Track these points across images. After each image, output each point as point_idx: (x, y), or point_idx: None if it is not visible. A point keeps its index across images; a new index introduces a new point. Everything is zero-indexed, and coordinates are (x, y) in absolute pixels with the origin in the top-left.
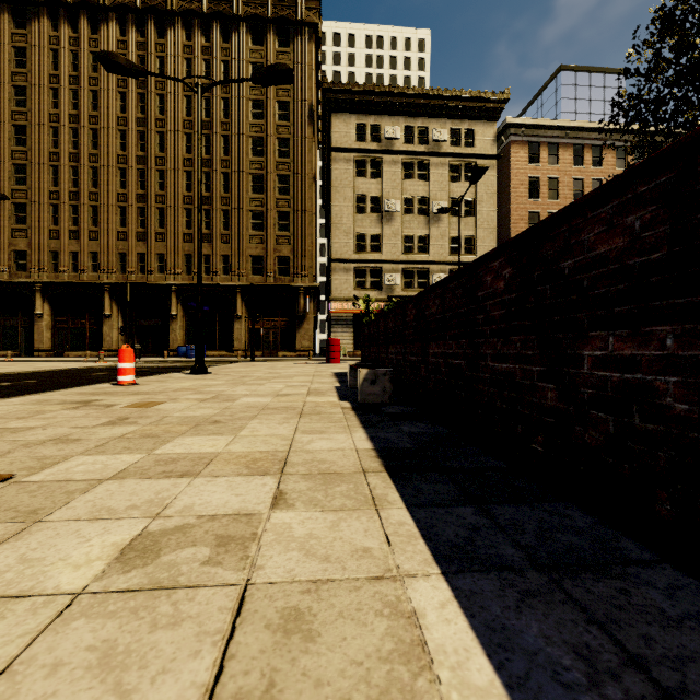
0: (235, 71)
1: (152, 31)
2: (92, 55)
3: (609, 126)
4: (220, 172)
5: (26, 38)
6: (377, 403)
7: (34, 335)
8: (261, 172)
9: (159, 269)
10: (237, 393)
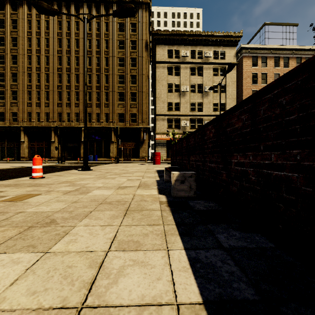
0: (111, 27)
1: (73, 9)
2: (46, 22)
3: (293, 47)
4: (104, 74)
5: (17, 15)
6: (185, 196)
7: (20, 150)
8: (123, 74)
9: (76, 120)
10: (95, 185)
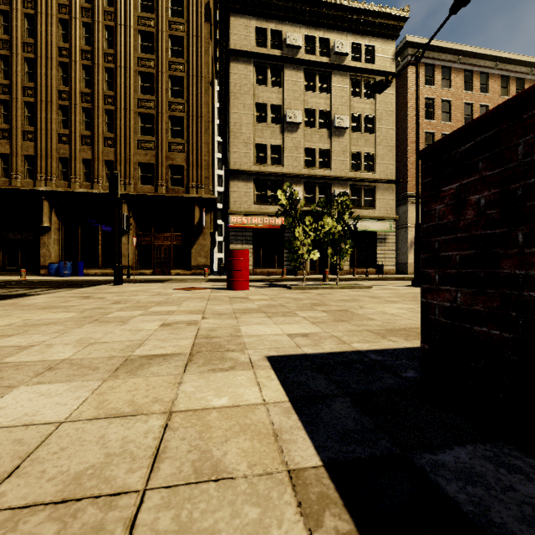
0: None
1: None
2: None
3: (497, 54)
4: (103, 66)
5: None
6: None
7: None
8: (152, 70)
9: (27, 173)
10: None
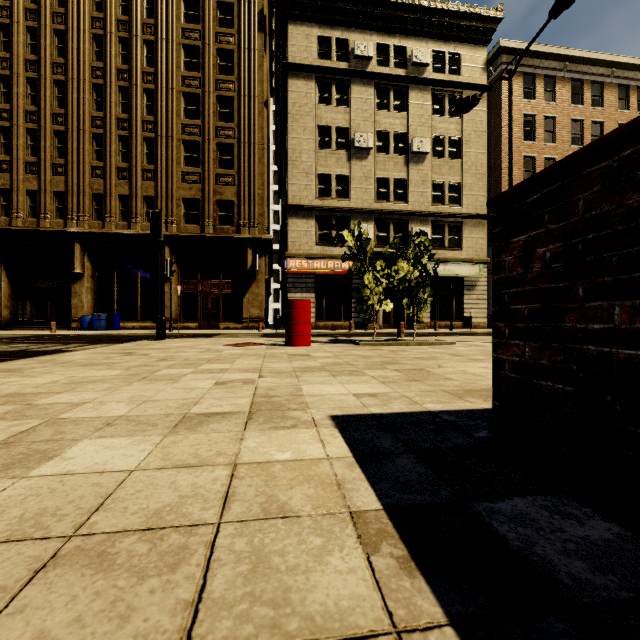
0: None
1: None
2: None
3: (613, 58)
4: (141, 87)
5: None
6: None
7: None
8: (197, 91)
9: (57, 213)
10: None
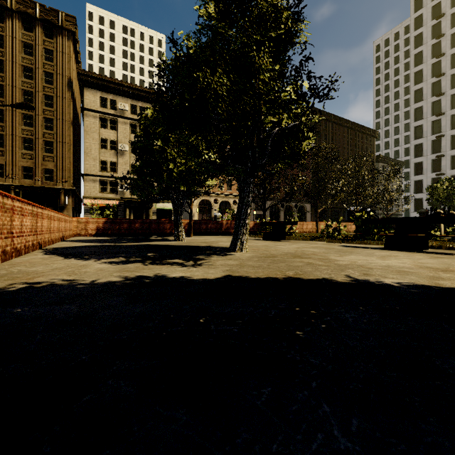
0: (9, 44)
1: None
2: None
3: None
4: None
5: None
6: None
7: None
8: (31, 113)
9: None
10: None
